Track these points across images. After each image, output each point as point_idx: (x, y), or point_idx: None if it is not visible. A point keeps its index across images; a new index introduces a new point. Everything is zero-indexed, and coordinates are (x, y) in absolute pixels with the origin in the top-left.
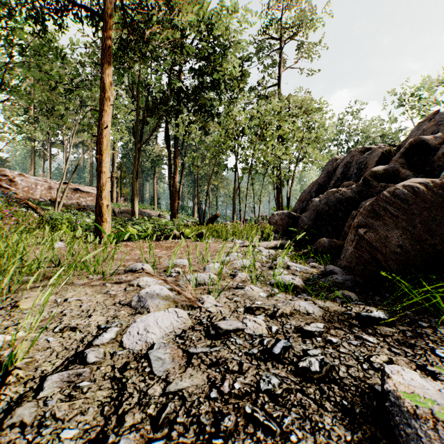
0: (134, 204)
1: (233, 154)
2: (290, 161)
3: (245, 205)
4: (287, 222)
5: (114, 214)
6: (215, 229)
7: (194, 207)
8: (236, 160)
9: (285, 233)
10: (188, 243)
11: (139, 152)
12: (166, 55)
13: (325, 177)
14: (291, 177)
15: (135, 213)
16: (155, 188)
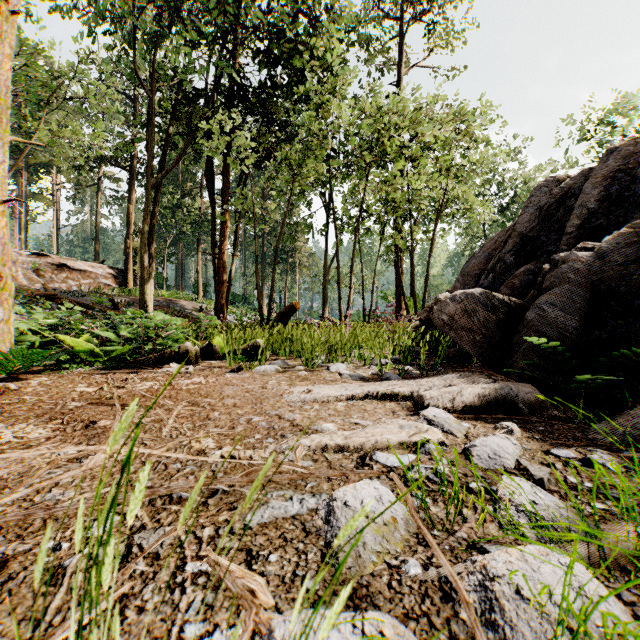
0: (145, 287)
1: (324, 206)
2: (415, 222)
3: (350, 286)
4: (482, 320)
5: (114, 305)
6: (288, 336)
7: (263, 297)
8: (329, 217)
9: (479, 351)
10: (206, 378)
11: (156, 194)
12: (202, 12)
13: (533, 220)
14: (428, 239)
15: (147, 304)
16: (199, 266)
